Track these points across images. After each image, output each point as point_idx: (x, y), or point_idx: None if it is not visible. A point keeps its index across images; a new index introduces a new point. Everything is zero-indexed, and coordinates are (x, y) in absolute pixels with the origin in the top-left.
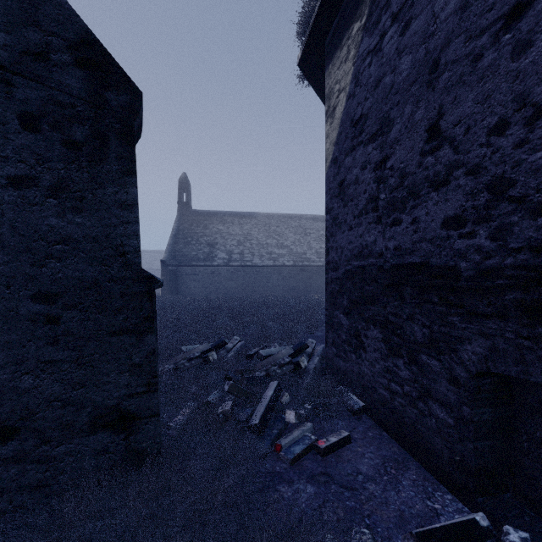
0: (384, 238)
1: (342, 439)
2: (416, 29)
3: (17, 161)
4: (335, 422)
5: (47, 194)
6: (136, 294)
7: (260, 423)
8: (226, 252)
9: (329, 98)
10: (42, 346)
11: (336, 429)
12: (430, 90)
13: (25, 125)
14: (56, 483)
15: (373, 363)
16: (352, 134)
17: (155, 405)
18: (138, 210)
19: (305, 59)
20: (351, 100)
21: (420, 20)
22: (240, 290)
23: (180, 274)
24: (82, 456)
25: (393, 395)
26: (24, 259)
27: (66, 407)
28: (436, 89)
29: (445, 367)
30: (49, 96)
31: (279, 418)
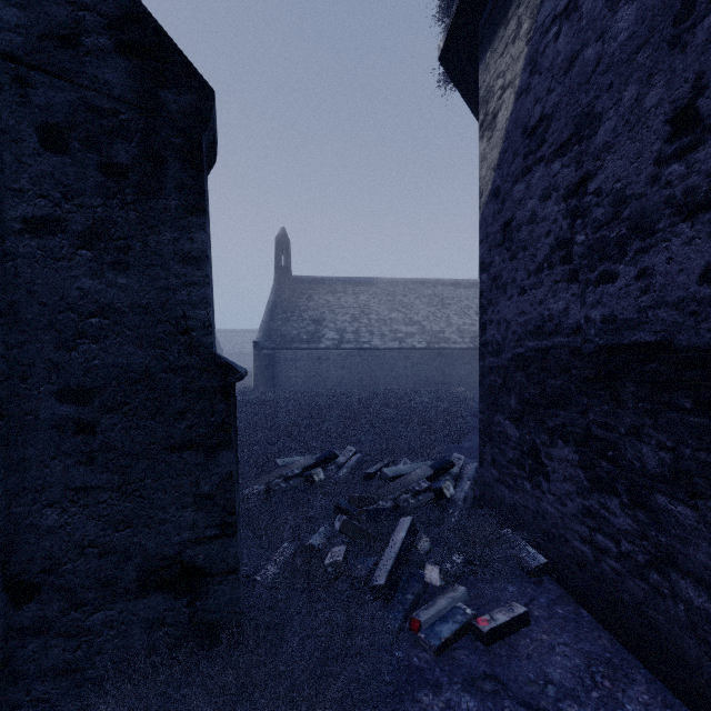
0: (582, 304)
1: (516, 618)
2: None
3: (36, 195)
4: (501, 586)
5: (78, 243)
6: (205, 390)
7: (387, 583)
8: (336, 331)
9: (485, 102)
10: (72, 466)
11: (504, 599)
12: (676, 51)
13: (47, 143)
14: (91, 668)
15: (563, 499)
16: (525, 148)
17: (232, 556)
18: (208, 265)
19: (449, 50)
20: (524, 97)
21: None
22: (354, 380)
23: (278, 360)
24: (128, 628)
25: (599, 554)
26: (47, 339)
27: (105, 556)
28: (689, 47)
29: (708, 521)
30: (81, 100)
31: (416, 578)
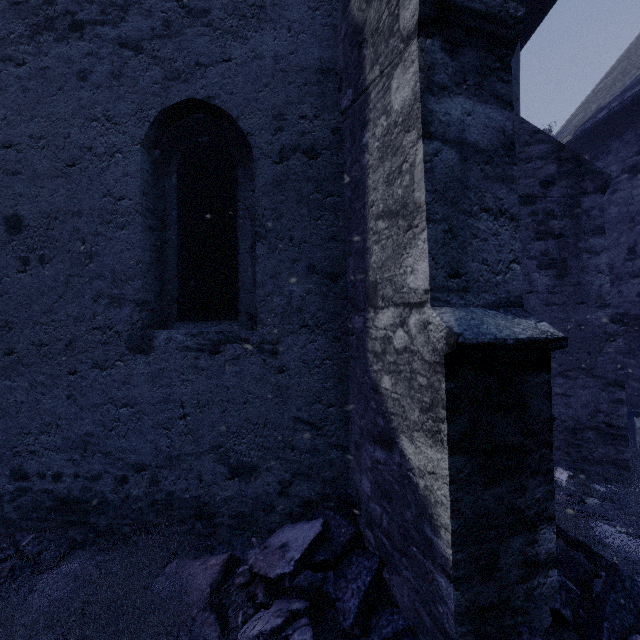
0: None
1: None
2: (620, 196)
3: None
4: None
5: None
6: None
7: None
8: None
9: None
10: None
11: None
12: (629, 230)
13: None
14: None
15: None
16: None
17: None
18: None
19: None
20: None
21: (623, 194)
22: None
23: None
24: None
25: None
26: None
27: None
28: (633, 231)
29: (638, 362)
30: None
31: None
